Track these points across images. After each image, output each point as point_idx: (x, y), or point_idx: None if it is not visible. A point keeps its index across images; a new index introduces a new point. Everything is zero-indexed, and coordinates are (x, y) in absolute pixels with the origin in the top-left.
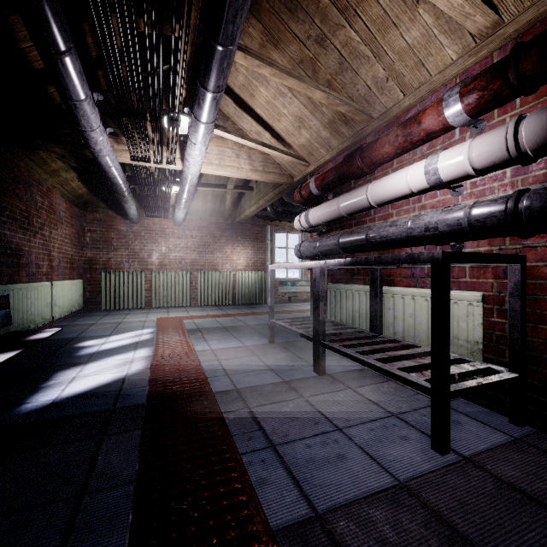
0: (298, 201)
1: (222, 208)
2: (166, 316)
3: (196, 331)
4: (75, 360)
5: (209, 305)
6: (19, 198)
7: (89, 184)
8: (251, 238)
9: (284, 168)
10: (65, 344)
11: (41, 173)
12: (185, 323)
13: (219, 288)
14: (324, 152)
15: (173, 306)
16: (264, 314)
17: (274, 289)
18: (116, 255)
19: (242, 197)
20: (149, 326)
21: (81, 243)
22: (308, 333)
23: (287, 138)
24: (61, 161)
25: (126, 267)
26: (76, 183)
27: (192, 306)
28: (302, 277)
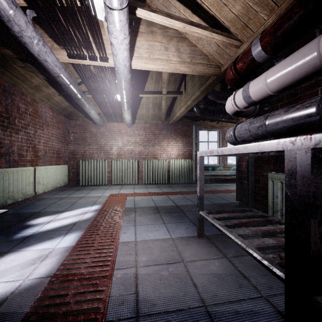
0: (231, 80)
1: (160, 113)
2: (117, 192)
3: (131, 210)
4: (1, 246)
5: (151, 183)
6: None
7: (68, 99)
8: (181, 134)
9: (211, 59)
10: (22, 219)
11: (27, 88)
12: (127, 200)
13: (158, 171)
14: (265, 16)
15: (126, 183)
16: (191, 193)
17: None
18: (89, 148)
19: (174, 103)
20: (99, 202)
21: (67, 140)
22: (265, 256)
23: (217, 14)
24: (38, 78)
25: (96, 156)
26: (58, 98)
27: (139, 184)
28: (220, 163)
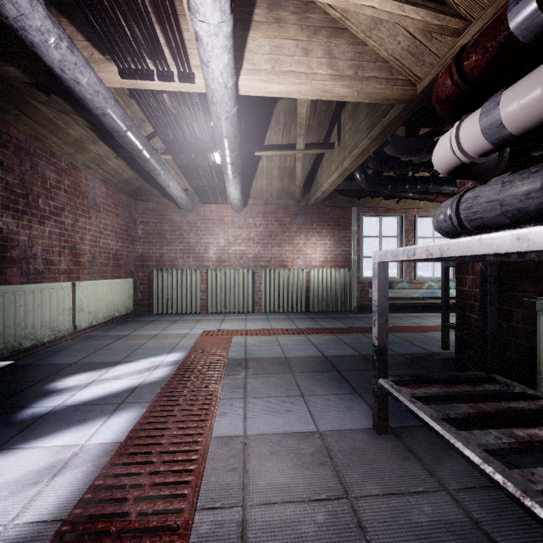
0: (447, 98)
1: (292, 186)
2: (215, 328)
3: (239, 365)
4: None
5: (276, 312)
6: (3, 167)
7: (132, 164)
8: (330, 224)
9: (396, 68)
10: (42, 378)
11: (61, 146)
12: (233, 344)
13: (288, 290)
14: None
15: (232, 312)
16: (350, 331)
17: (362, 292)
18: (170, 249)
19: (318, 167)
20: (183, 346)
21: (131, 236)
22: None
23: None
24: (79, 126)
25: (181, 263)
26: (115, 162)
27: (255, 312)
28: (403, 276)
